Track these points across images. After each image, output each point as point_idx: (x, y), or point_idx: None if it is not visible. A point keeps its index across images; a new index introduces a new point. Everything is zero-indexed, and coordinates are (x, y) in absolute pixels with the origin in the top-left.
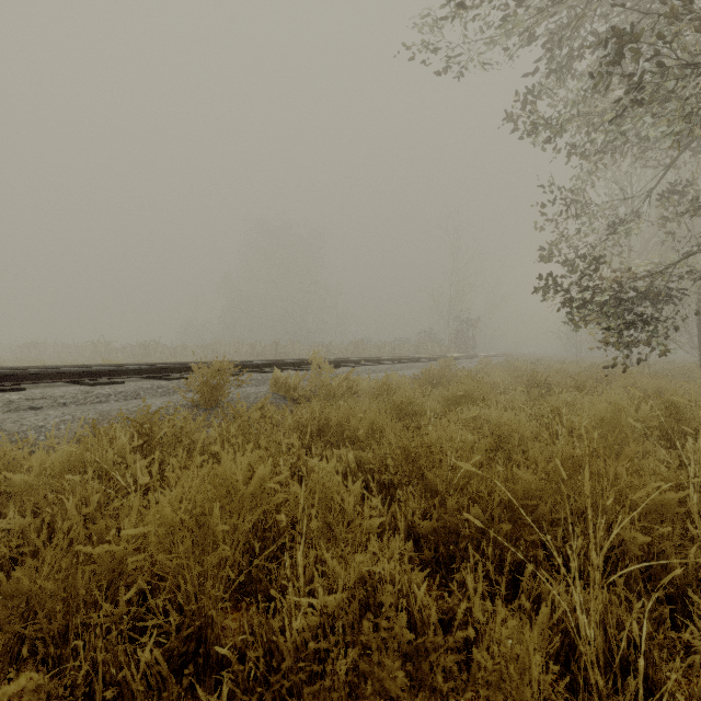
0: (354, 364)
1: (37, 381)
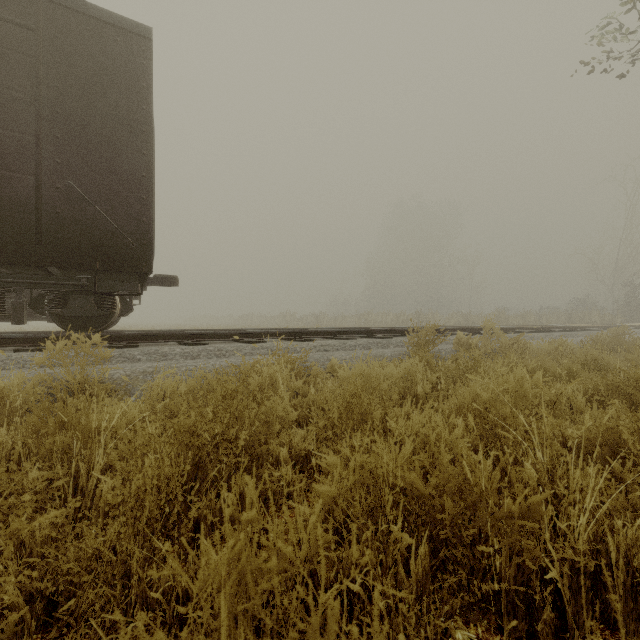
0: (508, 331)
1: (314, 336)
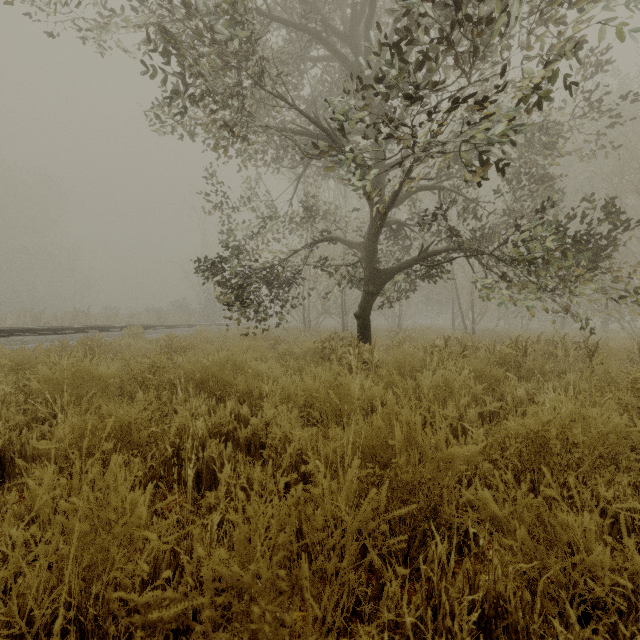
0: (4, 334)
1: None
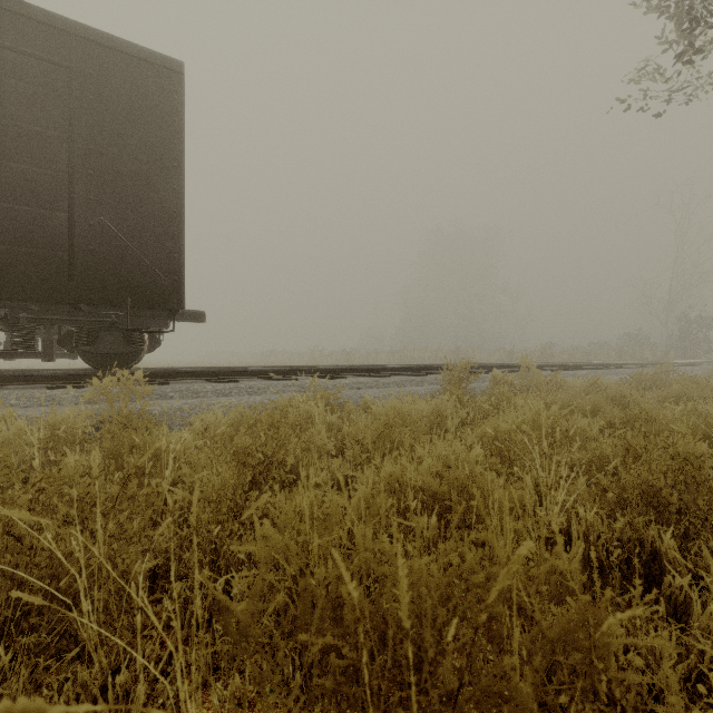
0: (550, 368)
1: (346, 374)
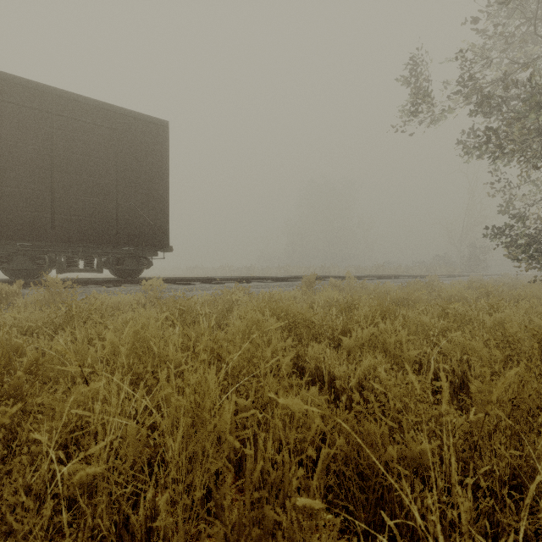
0: (371, 278)
1: (251, 281)
